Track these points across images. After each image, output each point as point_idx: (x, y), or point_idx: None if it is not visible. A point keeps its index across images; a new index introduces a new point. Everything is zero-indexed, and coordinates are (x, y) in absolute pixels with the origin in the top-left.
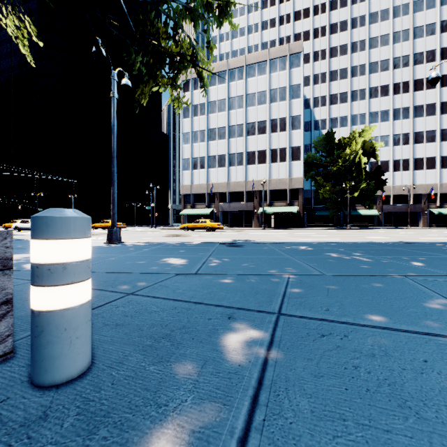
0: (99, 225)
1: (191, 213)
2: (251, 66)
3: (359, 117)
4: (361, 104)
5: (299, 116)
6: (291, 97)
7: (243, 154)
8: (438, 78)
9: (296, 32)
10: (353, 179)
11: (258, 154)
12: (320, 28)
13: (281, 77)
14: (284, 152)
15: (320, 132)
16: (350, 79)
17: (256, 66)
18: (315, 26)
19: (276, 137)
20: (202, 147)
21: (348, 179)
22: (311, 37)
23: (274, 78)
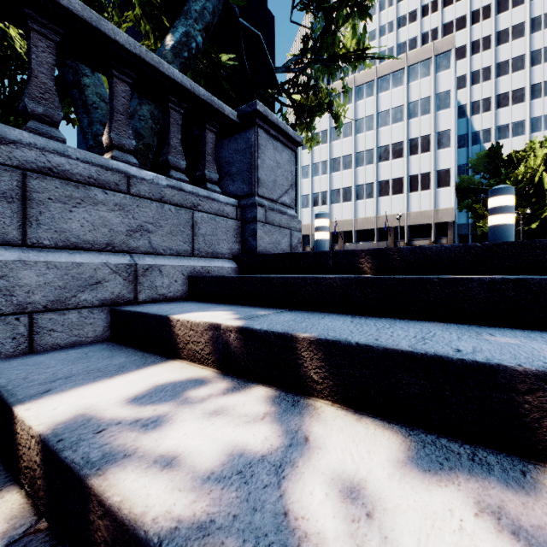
0: None
1: None
2: (383, 78)
3: (543, 120)
4: (546, 101)
5: (448, 131)
6: (437, 108)
7: (373, 185)
8: None
9: (446, 21)
10: (530, 206)
11: (392, 182)
12: (481, 10)
13: (423, 86)
14: (427, 178)
15: (481, 146)
16: (528, 69)
17: (390, 77)
18: (473, 7)
19: (417, 160)
20: (324, 180)
21: (523, 207)
22: (468, 23)
23: (414, 88)
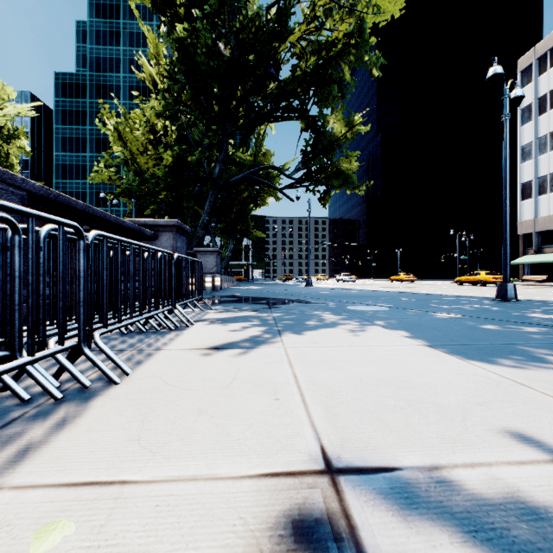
0: (393, 278)
1: (528, 261)
2: None
3: None
4: None
5: None
6: None
7: None
8: (513, 99)
9: None
10: None
11: None
12: None
13: None
14: None
15: None
16: None
17: None
18: None
19: None
20: None
21: None
22: None
23: None
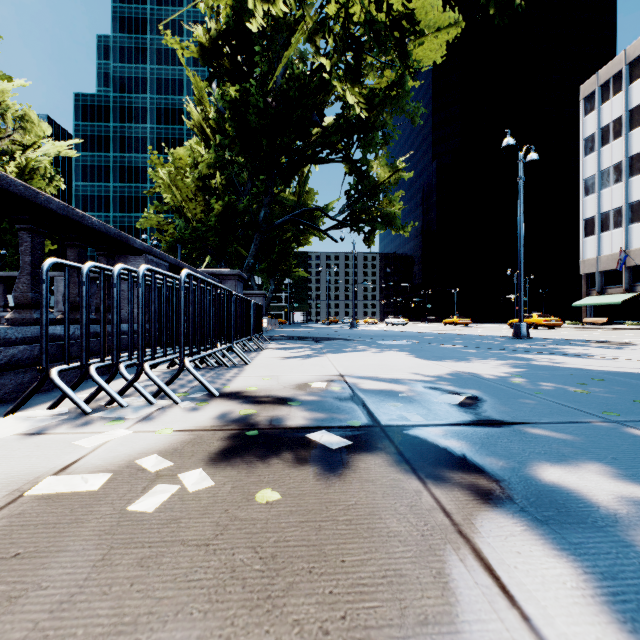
0: (447, 321)
1: (589, 303)
2: None
3: None
4: None
5: None
6: None
7: None
8: (529, 162)
9: None
10: None
11: None
12: None
13: None
14: None
15: None
16: None
17: None
18: None
19: None
20: (617, 191)
21: None
22: None
23: None
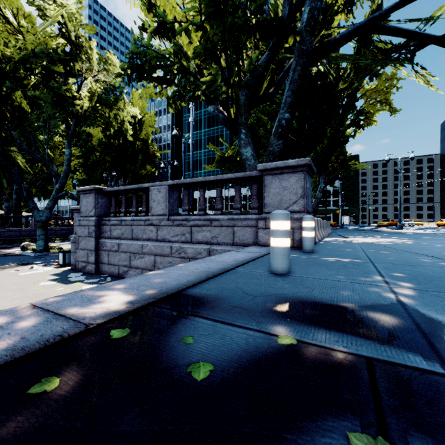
0: None
1: None
2: None
3: None
4: None
5: None
6: None
7: None
8: None
9: None
10: None
11: None
12: None
13: None
14: None
15: None
16: None
17: None
18: None
19: None
20: None
21: None
22: None
23: None
